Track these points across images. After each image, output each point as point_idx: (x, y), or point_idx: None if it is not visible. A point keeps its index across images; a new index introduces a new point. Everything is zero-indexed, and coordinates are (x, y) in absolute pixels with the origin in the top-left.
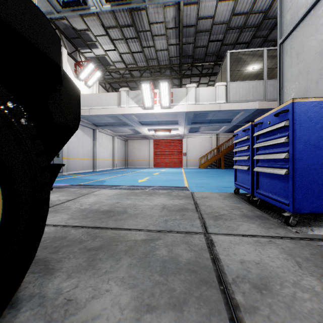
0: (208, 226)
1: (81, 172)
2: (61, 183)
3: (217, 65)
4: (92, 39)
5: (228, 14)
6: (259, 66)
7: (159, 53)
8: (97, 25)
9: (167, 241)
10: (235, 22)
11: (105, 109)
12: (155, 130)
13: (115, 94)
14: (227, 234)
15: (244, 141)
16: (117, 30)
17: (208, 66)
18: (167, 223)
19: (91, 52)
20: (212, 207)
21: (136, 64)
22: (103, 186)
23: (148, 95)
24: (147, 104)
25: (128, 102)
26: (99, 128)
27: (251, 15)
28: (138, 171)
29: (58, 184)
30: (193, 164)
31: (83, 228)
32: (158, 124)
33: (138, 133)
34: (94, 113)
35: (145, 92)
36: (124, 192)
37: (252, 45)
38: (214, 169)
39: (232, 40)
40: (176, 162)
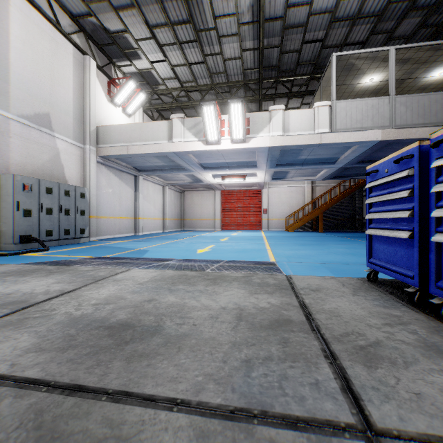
0: (361, 394)
1: (116, 237)
2: (81, 255)
3: (314, 79)
4: (132, 46)
5: None
6: (381, 76)
7: (228, 64)
8: (138, 23)
9: None
10: (344, 11)
11: (150, 145)
12: (223, 176)
13: (165, 123)
14: (436, 441)
15: (393, 182)
16: (168, 30)
17: (300, 82)
18: (250, 374)
19: (131, 66)
20: (341, 316)
21: (195, 81)
22: (140, 261)
23: (213, 122)
24: (210, 137)
25: (183, 134)
26: (144, 175)
27: None
28: (198, 236)
29: (75, 256)
30: (277, 226)
31: (38, 392)
32: (227, 167)
33: (199, 182)
34: (135, 152)
35: (208, 118)
36: (168, 274)
37: (368, 46)
38: (308, 233)
39: (339, 39)
40: (253, 223)
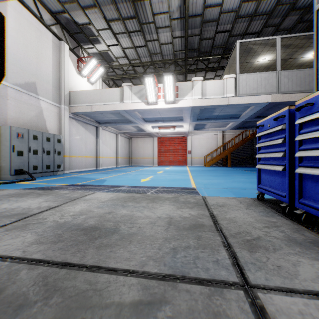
0: (244, 266)
1: (83, 171)
2: (59, 183)
3: (224, 58)
4: (94, 34)
5: (238, 1)
6: (271, 57)
7: (163, 47)
8: (99, 18)
9: (179, 311)
10: (245, 10)
11: (107, 105)
12: (159, 127)
13: (118, 89)
14: (285, 291)
15: (273, 132)
16: (120, 23)
17: (214, 60)
18: (176, 256)
19: (94, 48)
20: (237, 222)
21: (139, 59)
22: (101, 187)
23: (152, 89)
24: (150, 99)
25: (131, 97)
26: (102, 126)
27: (263, 1)
28: (142, 170)
29: (55, 184)
30: (198, 162)
31: (42, 267)
32: (162, 121)
33: (142, 131)
34: (96, 110)
35: (149, 86)
36: (121, 195)
37: (262, 35)
38: (220, 168)
39: (241, 30)
40: (181, 160)
